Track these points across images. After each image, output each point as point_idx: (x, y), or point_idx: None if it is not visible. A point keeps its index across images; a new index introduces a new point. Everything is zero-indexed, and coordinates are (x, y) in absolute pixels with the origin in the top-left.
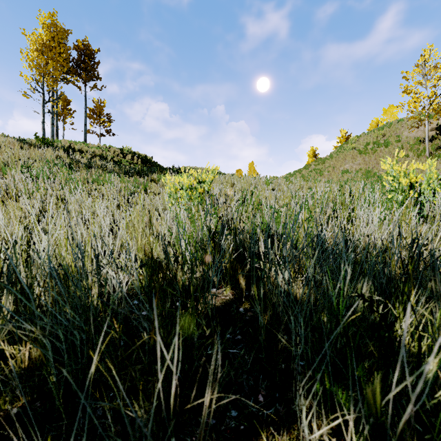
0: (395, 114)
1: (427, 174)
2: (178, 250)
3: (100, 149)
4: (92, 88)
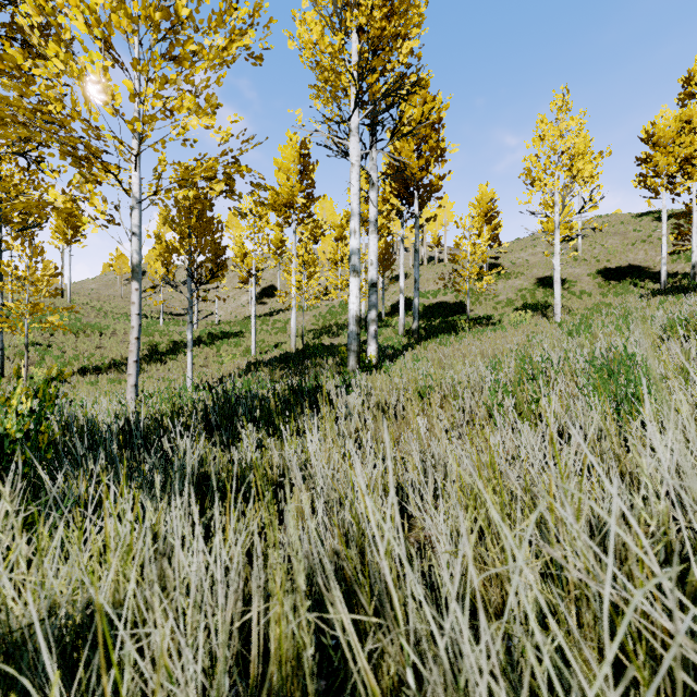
0: None
1: None
2: None
3: None
4: None
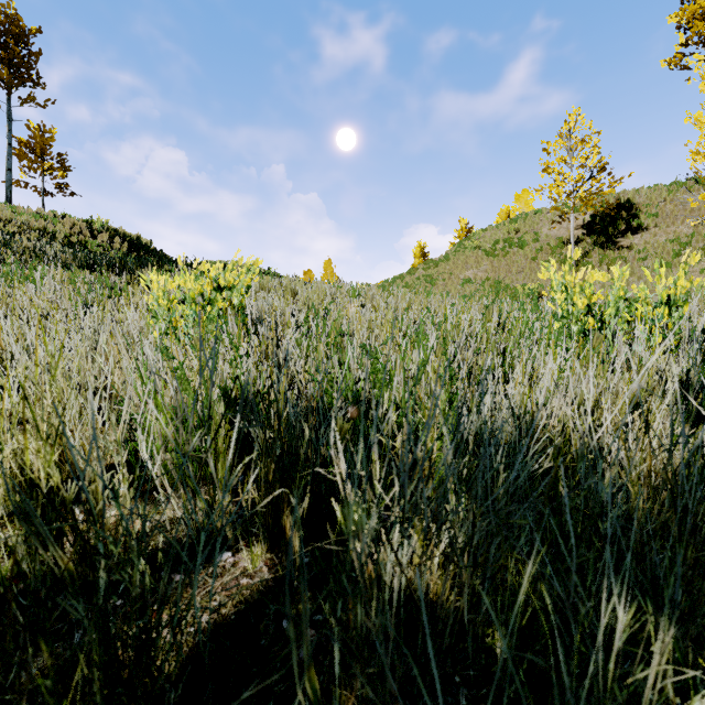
0: (531, 202)
1: (616, 290)
2: (143, 450)
3: (41, 218)
4: (25, 101)
